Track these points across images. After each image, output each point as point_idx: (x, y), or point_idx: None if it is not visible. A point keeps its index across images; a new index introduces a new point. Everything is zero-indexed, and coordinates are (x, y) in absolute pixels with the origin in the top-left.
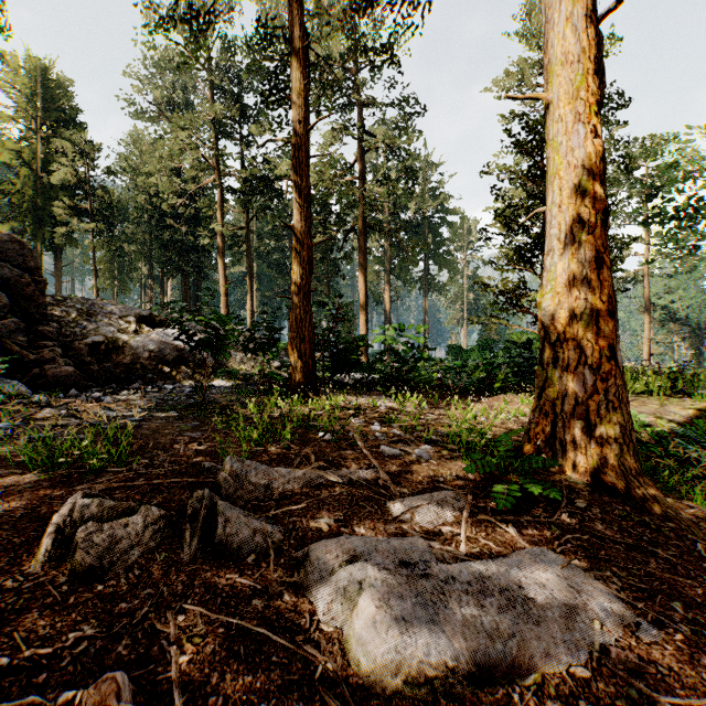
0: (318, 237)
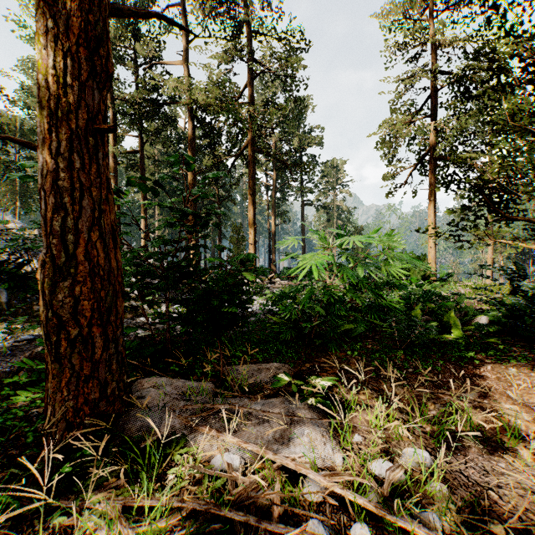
0: (207, 160)
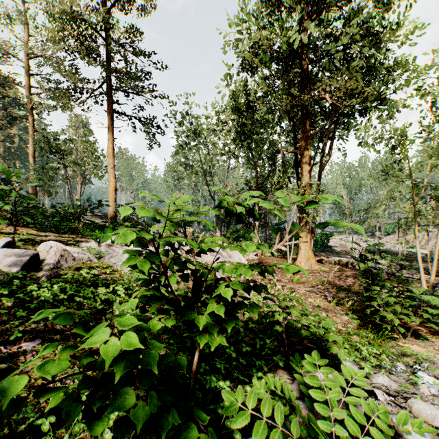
0: None
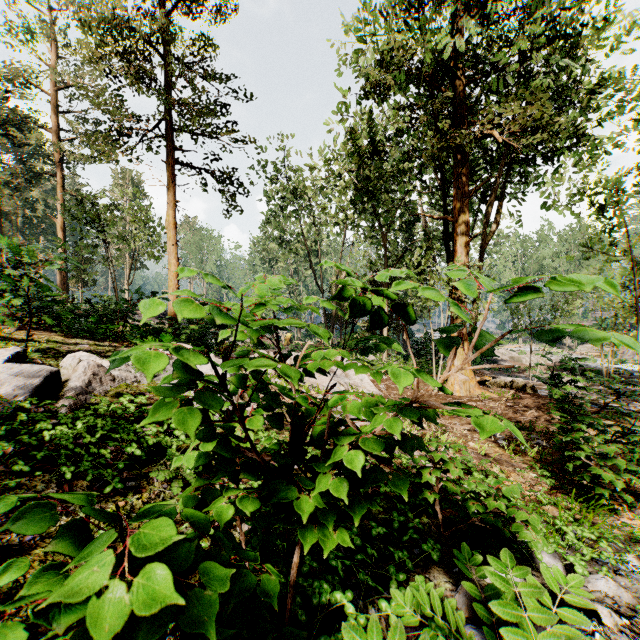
0: None
